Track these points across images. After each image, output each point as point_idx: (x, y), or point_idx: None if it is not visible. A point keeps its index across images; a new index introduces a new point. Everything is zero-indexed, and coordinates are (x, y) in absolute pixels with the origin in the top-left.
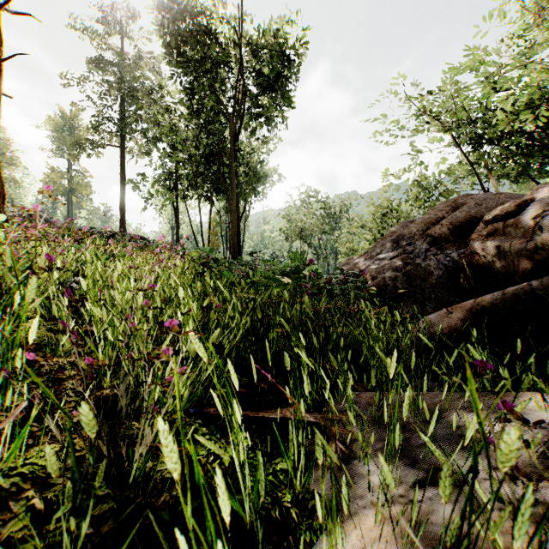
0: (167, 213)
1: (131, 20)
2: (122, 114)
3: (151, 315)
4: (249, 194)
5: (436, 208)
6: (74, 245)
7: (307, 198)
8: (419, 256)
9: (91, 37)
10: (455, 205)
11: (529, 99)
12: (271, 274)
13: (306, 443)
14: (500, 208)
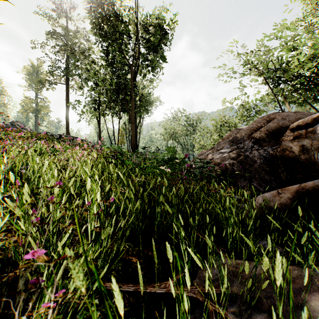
0: (94, 123)
1: (72, 9)
2: (67, 65)
3: (63, 202)
4: (142, 112)
5: (256, 121)
6: (27, 144)
7: (176, 115)
8: (247, 150)
9: (48, 19)
10: (269, 119)
11: (308, 57)
12: (156, 161)
13: (187, 317)
14: (301, 121)
